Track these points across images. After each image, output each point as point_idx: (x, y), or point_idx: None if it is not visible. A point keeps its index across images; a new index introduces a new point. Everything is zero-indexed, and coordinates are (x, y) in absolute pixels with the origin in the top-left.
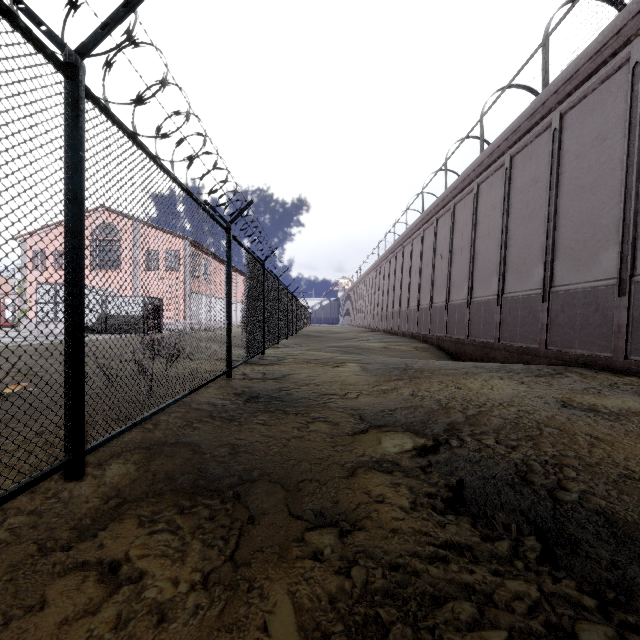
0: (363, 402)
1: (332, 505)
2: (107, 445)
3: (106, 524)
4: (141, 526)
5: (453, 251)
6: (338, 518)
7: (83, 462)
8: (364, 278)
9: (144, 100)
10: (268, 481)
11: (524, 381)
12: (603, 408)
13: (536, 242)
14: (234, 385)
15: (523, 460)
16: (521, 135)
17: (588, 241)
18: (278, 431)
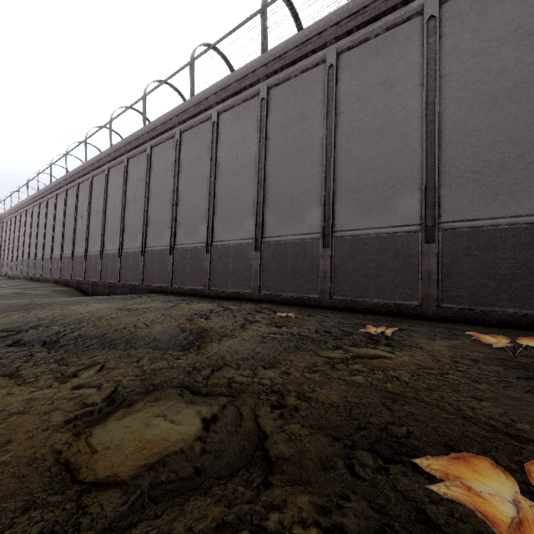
0: None
1: None
2: None
3: None
4: None
5: (91, 213)
6: None
7: None
8: None
9: None
10: None
11: (113, 302)
12: (135, 308)
13: (140, 219)
14: None
15: (65, 328)
16: (133, 148)
17: (161, 224)
18: None
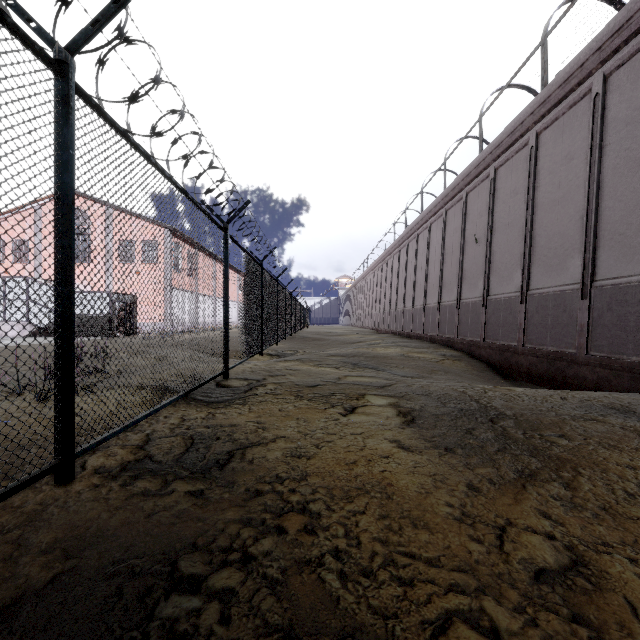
0: None
1: None
2: None
3: None
4: None
5: (494, 230)
6: None
7: None
8: (367, 274)
9: None
10: None
11: None
12: None
13: None
14: (38, 533)
15: None
16: (630, 34)
17: None
18: None
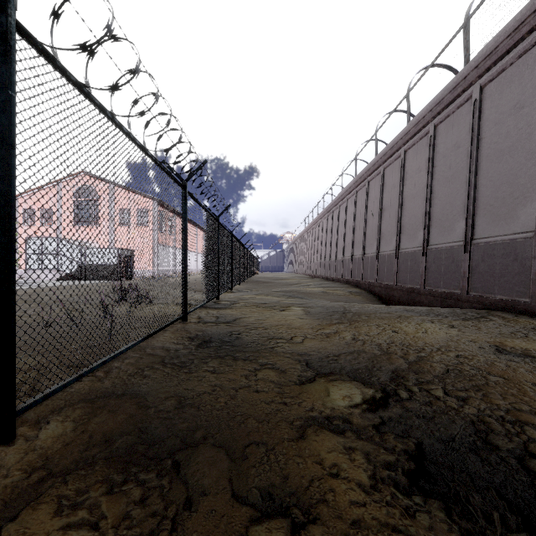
0: (308, 347)
1: (281, 482)
2: (52, 397)
3: (18, 511)
4: (57, 515)
5: (383, 209)
6: (289, 502)
7: (13, 424)
8: (305, 233)
9: (88, 46)
10: (212, 445)
11: (454, 325)
12: None
13: (458, 200)
14: (189, 329)
15: (478, 416)
16: (444, 106)
17: (507, 198)
18: (226, 380)
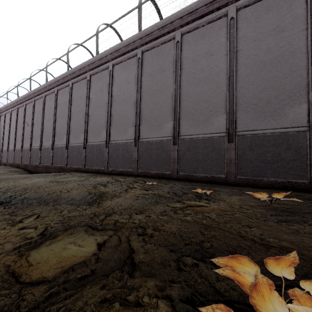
0: None
1: None
2: None
3: None
4: None
5: (34, 122)
6: None
7: None
8: None
9: None
10: None
11: (47, 177)
12: (61, 181)
13: (65, 127)
14: None
15: (15, 194)
16: (60, 83)
17: (78, 130)
18: None
